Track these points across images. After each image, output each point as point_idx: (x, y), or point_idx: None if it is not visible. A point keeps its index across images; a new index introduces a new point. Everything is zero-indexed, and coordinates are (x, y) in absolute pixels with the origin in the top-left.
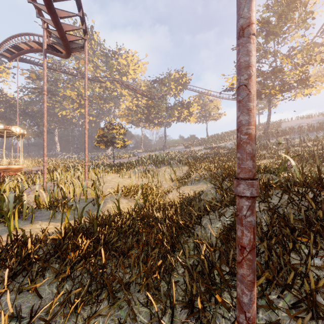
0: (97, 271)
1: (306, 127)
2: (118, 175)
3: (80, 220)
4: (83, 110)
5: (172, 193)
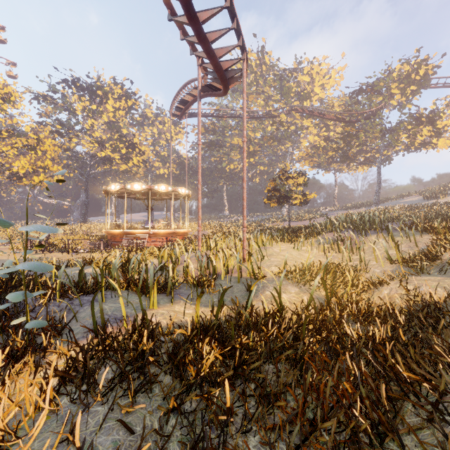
0: (217, 416)
1: None
2: (292, 246)
3: (217, 313)
4: (252, 158)
5: (390, 287)
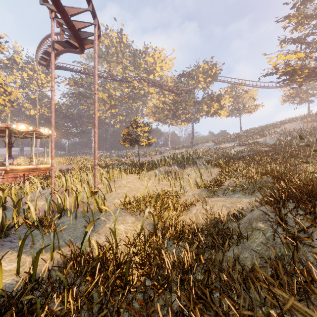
0: None
1: None
2: (138, 177)
3: (34, 272)
4: (114, 110)
5: (197, 208)
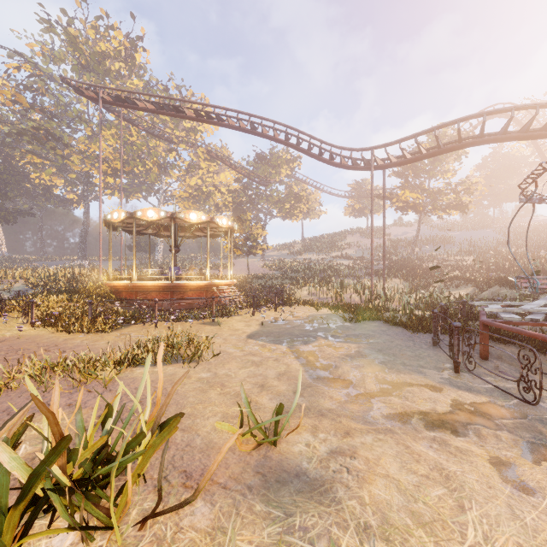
0: None
1: (419, 238)
2: None
3: None
4: (112, 179)
5: None
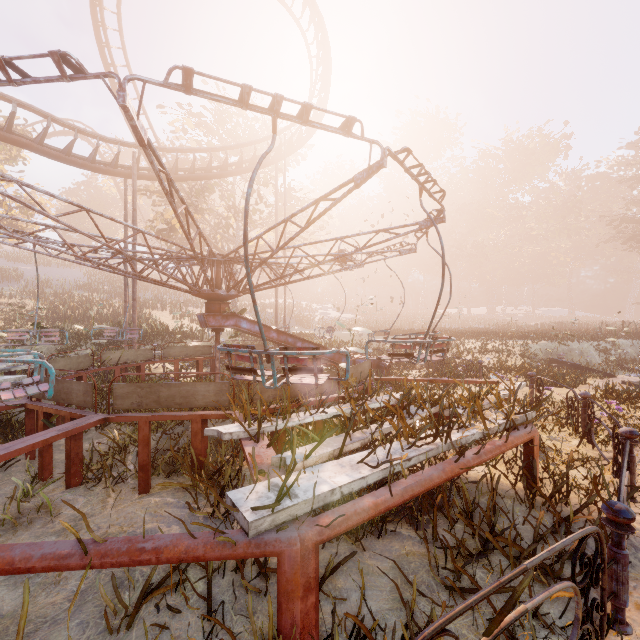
0: None
1: None
2: None
3: None
4: None
5: None
